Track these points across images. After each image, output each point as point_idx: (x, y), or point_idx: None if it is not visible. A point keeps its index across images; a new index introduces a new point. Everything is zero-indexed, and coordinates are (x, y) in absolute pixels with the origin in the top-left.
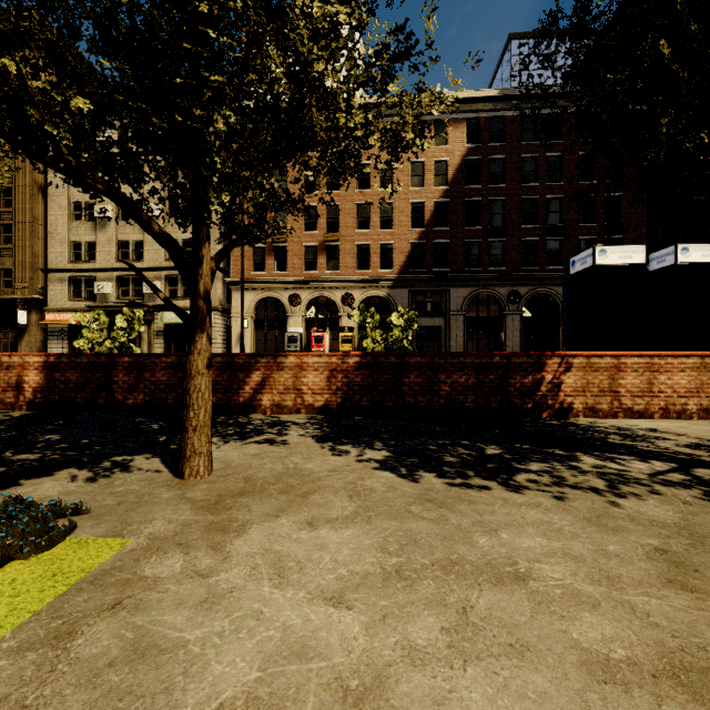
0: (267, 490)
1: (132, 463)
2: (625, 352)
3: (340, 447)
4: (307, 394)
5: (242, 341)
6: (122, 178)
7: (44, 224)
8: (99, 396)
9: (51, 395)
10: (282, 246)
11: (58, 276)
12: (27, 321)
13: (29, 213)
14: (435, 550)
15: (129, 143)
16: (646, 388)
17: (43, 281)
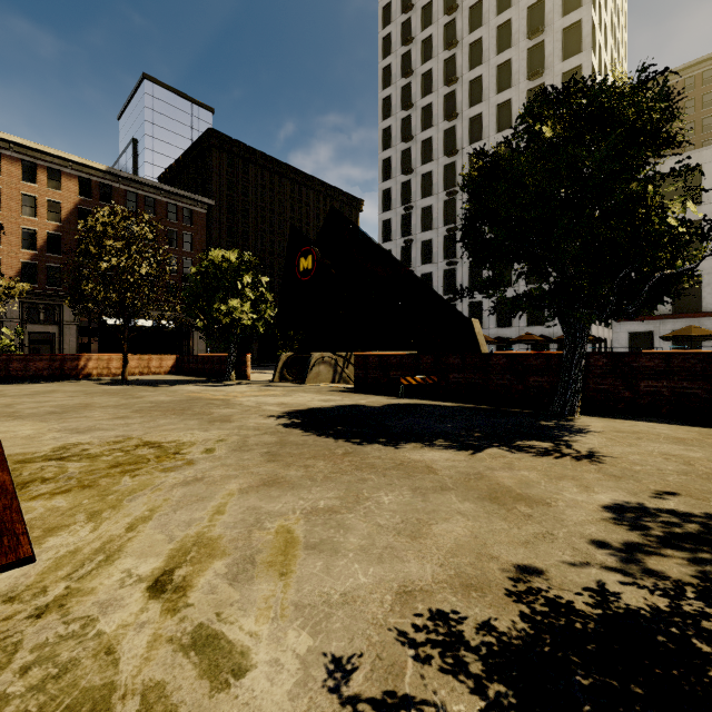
0: None
1: None
2: (113, 354)
3: None
4: None
5: None
6: None
7: None
8: None
9: None
10: None
11: None
12: None
13: None
14: (16, 387)
15: None
16: (121, 366)
17: None
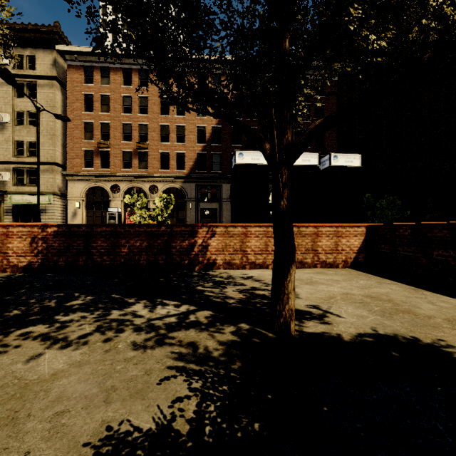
0: None
1: None
2: (251, 223)
3: None
4: (12, 256)
5: (38, 216)
6: None
7: None
8: None
9: None
10: (106, 151)
11: None
12: None
13: None
14: None
15: None
16: (264, 248)
17: None
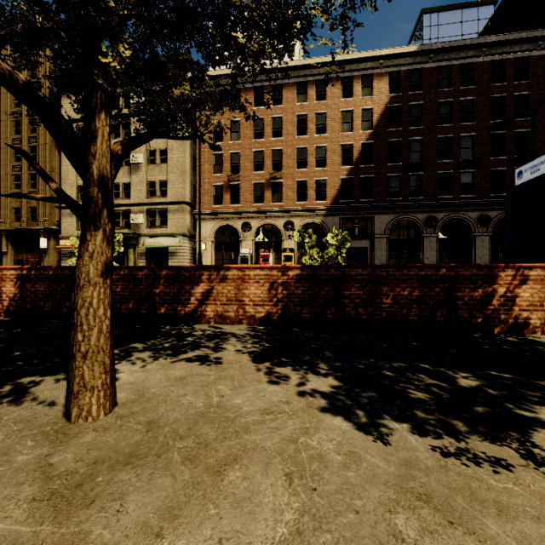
0: (168, 453)
1: (35, 387)
2: None
3: (278, 370)
4: (249, 305)
5: (200, 258)
6: (115, 135)
7: (60, 173)
8: (63, 305)
9: (24, 304)
10: (236, 184)
11: (68, 212)
12: (47, 246)
13: (48, 165)
14: None
15: (120, 108)
16: None
17: (59, 215)
